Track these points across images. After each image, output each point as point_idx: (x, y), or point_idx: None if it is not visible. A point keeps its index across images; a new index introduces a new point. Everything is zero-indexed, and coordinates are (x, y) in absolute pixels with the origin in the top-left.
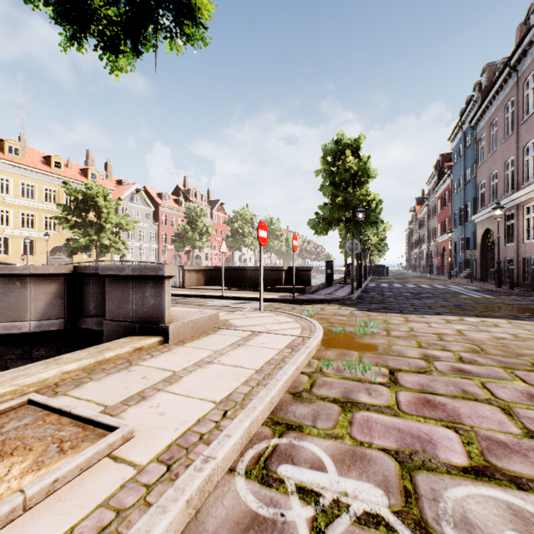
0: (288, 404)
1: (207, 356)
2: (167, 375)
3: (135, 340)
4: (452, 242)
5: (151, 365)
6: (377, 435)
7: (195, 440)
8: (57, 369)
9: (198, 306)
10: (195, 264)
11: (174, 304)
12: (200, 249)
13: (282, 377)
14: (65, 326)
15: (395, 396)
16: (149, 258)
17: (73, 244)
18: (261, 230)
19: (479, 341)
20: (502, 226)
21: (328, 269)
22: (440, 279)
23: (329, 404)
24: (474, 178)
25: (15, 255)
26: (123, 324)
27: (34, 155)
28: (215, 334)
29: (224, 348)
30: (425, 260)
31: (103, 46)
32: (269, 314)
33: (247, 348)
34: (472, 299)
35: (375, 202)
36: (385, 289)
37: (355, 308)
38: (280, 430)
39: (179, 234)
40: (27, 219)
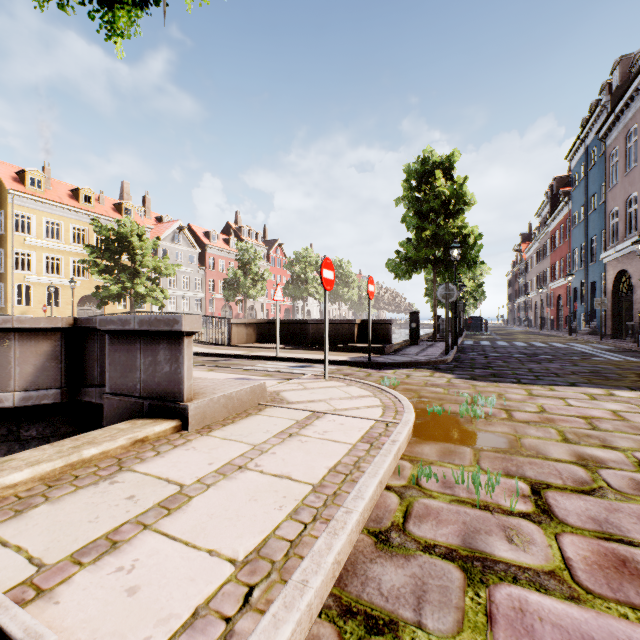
0: (367, 559)
1: (239, 455)
2: (168, 492)
3: (137, 427)
4: (571, 288)
5: (150, 472)
6: None
7: None
8: None
9: (242, 371)
10: (249, 316)
11: (213, 368)
12: (254, 299)
13: (356, 504)
14: (62, 399)
15: (558, 547)
16: (194, 309)
17: (103, 292)
18: (326, 270)
19: None
20: None
21: (412, 322)
22: (555, 335)
23: (442, 562)
24: (601, 206)
25: (38, 306)
26: (127, 399)
27: (60, 188)
28: (259, 414)
29: (268, 440)
30: (534, 312)
31: None
32: (337, 383)
33: (302, 441)
34: (611, 362)
35: (474, 236)
36: (487, 349)
37: (452, 375)
38: (354, 632)
39: (229, 280)
40: (52, 263)
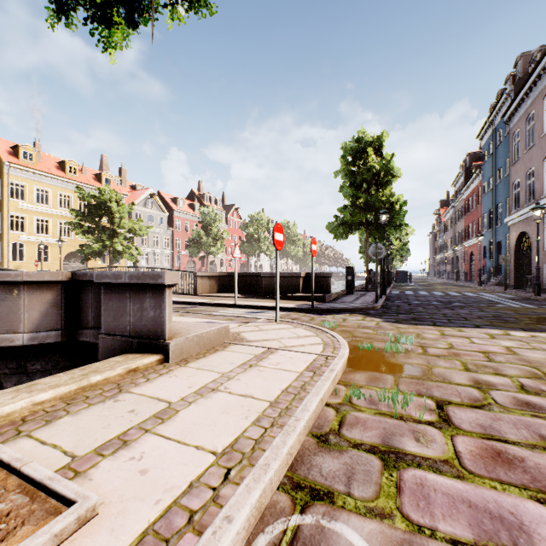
0: (311, 453)
1: (212, 381)
2: (160, 407)
3: (130, 360)
4: (481, 246)
5: (144, 393)
6: (440, 514)
7: (181, 525)
8: (27, 399)
9: (208, 316)
10: (210, 270)
11: (183, 314)
12: (215, 255)
13: (303, 414)
14: (62, 339)
15: (452, 444)
16: (163, 264)
17: (86, 249)
18: (277, 233)
19: (537, 363)
20: (540, 228)
21: (348, 275)
22: (468, 286)
23: (366, 455)
24: (506, 178)
25: (30, 261)
26: (119, 338)
27: (49, 161)
28: (224, 350)
29: (233, 369)
30: (451, 266)
31: (93, 17)
32: (286, 326)
33: (260, 370)
34: (511, 308)
35: (400, 203)
36: (410, 297)
37: (380, 319)
38: (303, 498)
39: (193, 239)
40: (42, 224)
